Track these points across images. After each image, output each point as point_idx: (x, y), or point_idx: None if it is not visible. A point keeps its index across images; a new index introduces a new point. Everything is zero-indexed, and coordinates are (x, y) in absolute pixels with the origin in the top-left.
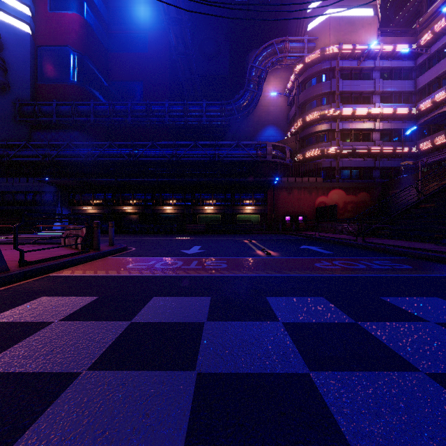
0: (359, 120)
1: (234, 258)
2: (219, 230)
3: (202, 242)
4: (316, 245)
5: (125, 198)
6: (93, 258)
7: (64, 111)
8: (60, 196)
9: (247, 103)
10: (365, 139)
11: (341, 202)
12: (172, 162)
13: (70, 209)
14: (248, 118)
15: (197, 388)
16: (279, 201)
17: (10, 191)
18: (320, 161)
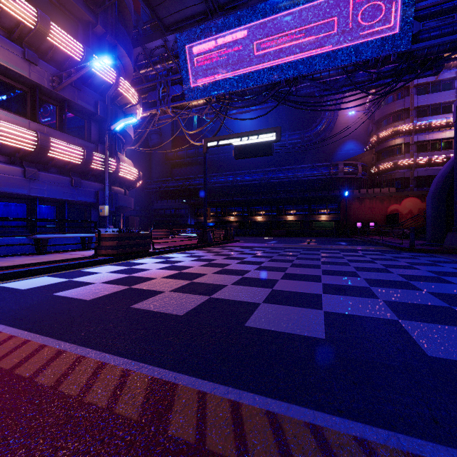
0: (438, 130)
1: (288, 244)
2: (298, 234)
3: (279, 240)
4: (349, 242)
5: (229, 211)
6: (230, 242)
7: (191, 154)
8: (190, 211)
9: (324, 128)
10: (446, 147)
11: (416, 209)
12: (262, 183)
13: (195, 219)
14: (328, 136)
15: (264, 252)
16: (351, 209)
17: (161, 209)
18: (394, 172)
